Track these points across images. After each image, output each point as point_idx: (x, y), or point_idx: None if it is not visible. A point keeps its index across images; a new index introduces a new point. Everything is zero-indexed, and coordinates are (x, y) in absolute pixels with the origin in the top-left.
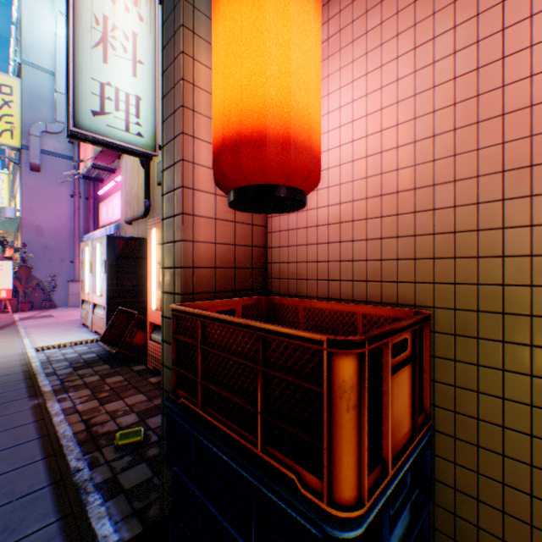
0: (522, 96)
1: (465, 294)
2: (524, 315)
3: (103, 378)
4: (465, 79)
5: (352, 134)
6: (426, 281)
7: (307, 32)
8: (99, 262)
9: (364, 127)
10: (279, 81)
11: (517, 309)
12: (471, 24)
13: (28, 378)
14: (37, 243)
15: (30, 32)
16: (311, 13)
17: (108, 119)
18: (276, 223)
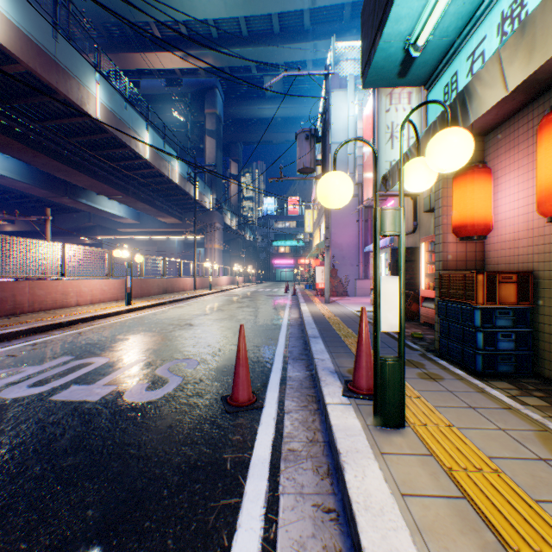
0: None
1: (551, 265)
2: None
3: None
4: None
5: (517, 205)
6: (540, 261)
7: (481, 192)
8: (382, 264)
9: (521, 203)
10: (470, 210)
11: None
12: None
13: None
14: (338, 255)
15: (334, 123)
16: (482, 186)
17: None
18: (487, 240)
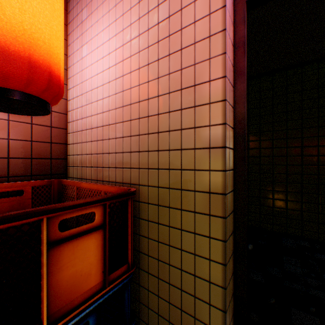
0: (191, 36)
1: (164, 176)
2: (192, 190)
3: None
4: (164, 24)
5: (109, 62)
6: (145, 167)
7: None
8: None
9: (115, 58)
10: None
11: (188, 186)
12: None
13: None
14: None
15: None
16: None
17: None
18: (72, 126)
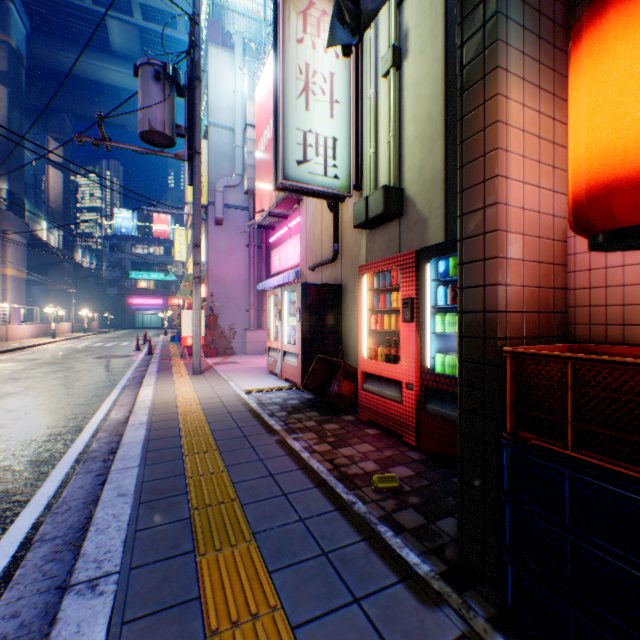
0: None
1: None
2: None
3: (320, 424)
4: None
5: None
6: None
7: None
8: (287, 310)
9: None
10: None
11: None
12: None
13: (256, 417)
14: (220, 293)
15: (214, 95)
16: None
17: (309, 167)
18: (582, 260)
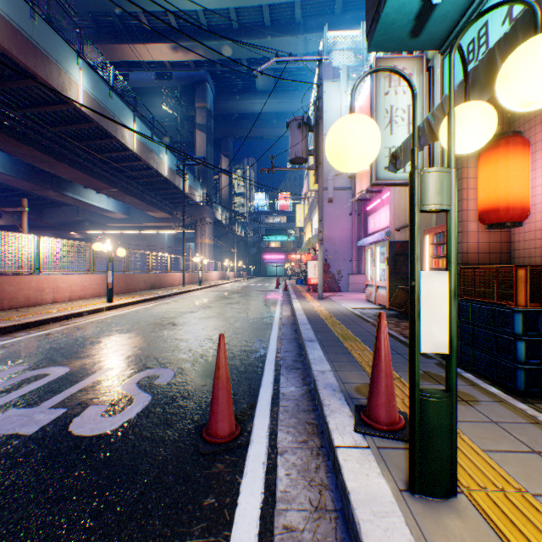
0: None
1: None
2: None
3: (397, 322)
4: None
5: None
6: None
7: (517, 169)
8: (379, 258)
9: None
10: (503, 190)
11: None
12: None
13: (359, 317)
14: (330, 249)
15: (327, 114)
16: (519, 161)
17: None
18: (515, 229)
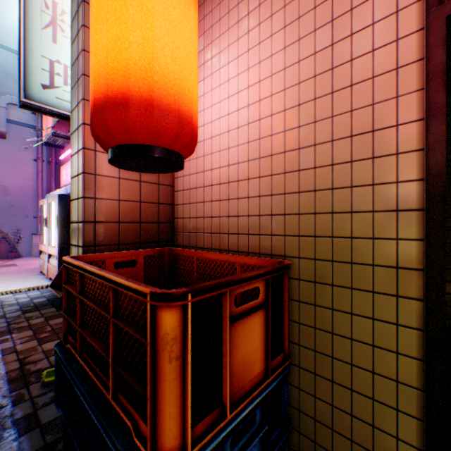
0: (366, 68)
1: (323, 245)
2: (368, 264)
3: (47, 320)
4: (323, 54)
5: (238, 103)
6: (293, 234)
7: (174, 3)
8: (54, 217)
9: (247, 97)
10: (143, 47)
11: (362, 259)
12: (327, 4)
13: None
14: (3, 201)
15: None
16: None
17: (58, 92)
18: (181, 183)
